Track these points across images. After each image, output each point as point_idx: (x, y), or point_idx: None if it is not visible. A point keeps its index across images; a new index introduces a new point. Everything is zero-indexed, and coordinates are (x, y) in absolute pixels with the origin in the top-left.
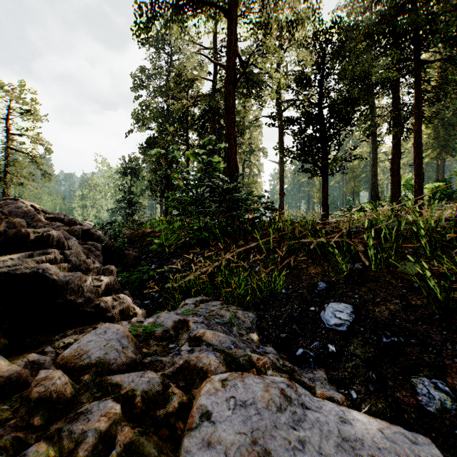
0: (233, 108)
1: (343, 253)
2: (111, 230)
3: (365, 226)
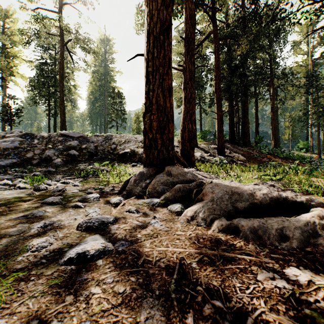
0: None
1: None
2: None
3: None
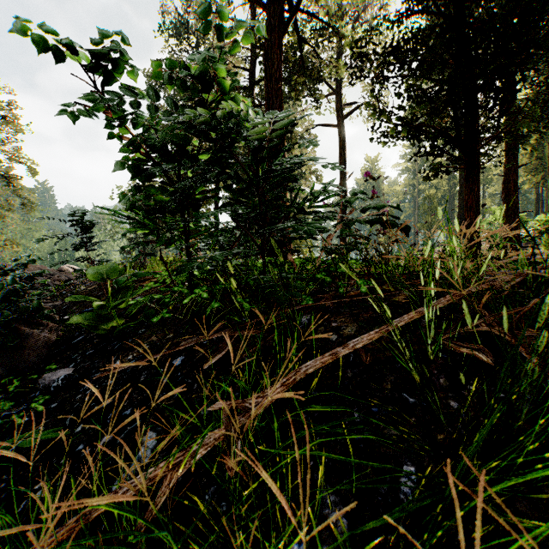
0: (278, 73)
1: None
2: None
3: None
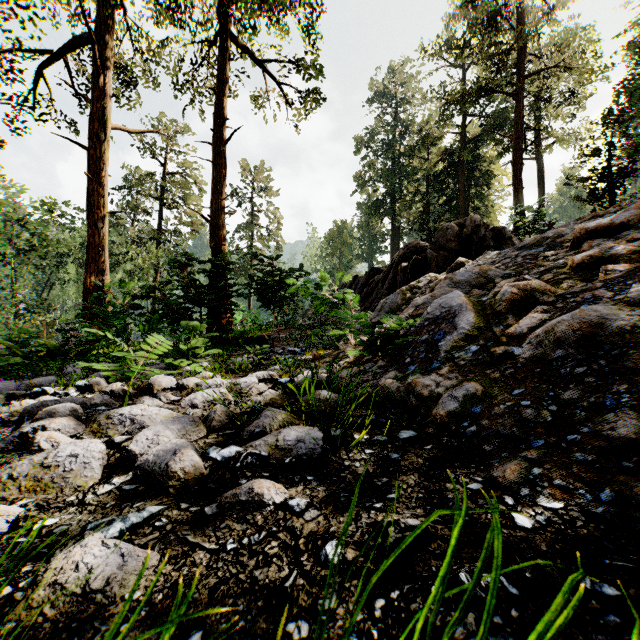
0: (520, 170)
1: None
2: None
3: None
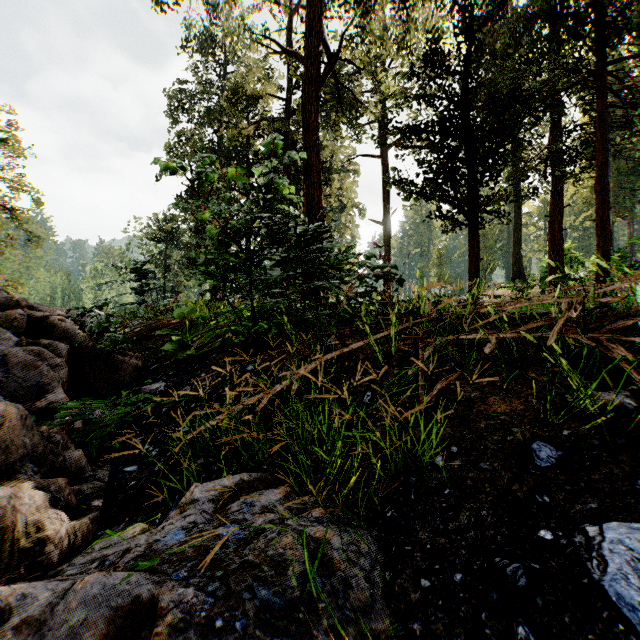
0: (315, 124)
1: (581, 368)
2: (91, 319)
3: (639, 301)
